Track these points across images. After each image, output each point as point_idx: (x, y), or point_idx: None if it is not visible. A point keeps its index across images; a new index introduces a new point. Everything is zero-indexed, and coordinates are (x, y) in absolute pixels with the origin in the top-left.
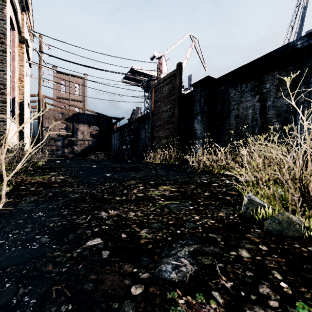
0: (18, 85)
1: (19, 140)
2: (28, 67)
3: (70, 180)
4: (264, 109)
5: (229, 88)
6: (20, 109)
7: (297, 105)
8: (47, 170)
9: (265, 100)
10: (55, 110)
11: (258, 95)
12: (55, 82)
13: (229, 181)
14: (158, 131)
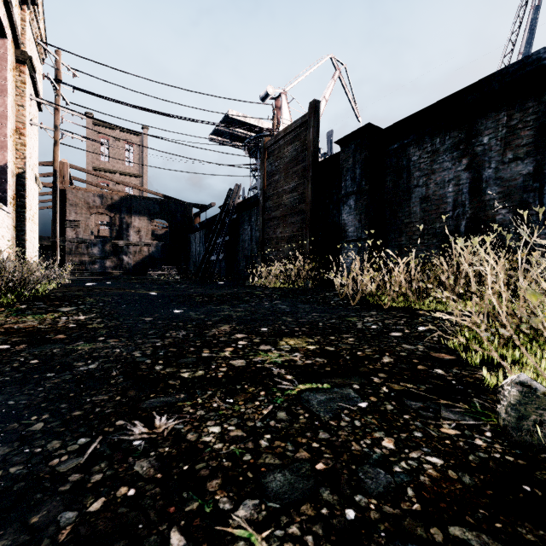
0: (14, 142)
1: (17, 244)
2: (36, 109)
3: (96, 324)
4: (478, 184)
5: (409, 147)
6: (19, 186)
7: (545, 175)
8: (56, 303)
9: (481, 167)
10: (89, 190)
11: (466, 158)
12: (86, 138)
13: (425, 326)
14: (275, 228)
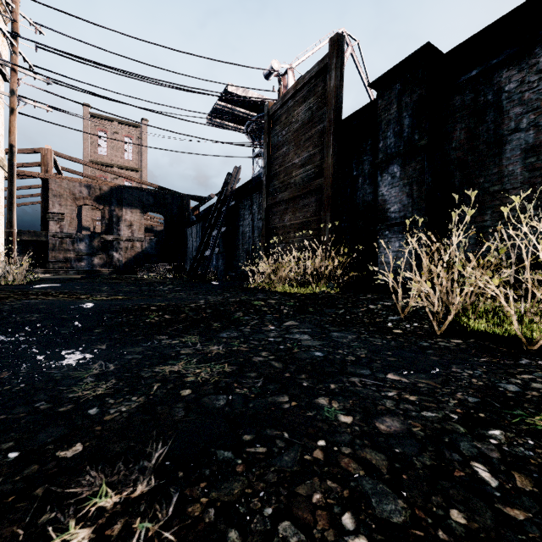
0: None
1: None
2: None
3: None
4: None
5: (499, 70)
6: None
7: None
8: None
9: None
10: (74, 180)
11: None
12: (52, 107)
13: None
14: (282, 214)
